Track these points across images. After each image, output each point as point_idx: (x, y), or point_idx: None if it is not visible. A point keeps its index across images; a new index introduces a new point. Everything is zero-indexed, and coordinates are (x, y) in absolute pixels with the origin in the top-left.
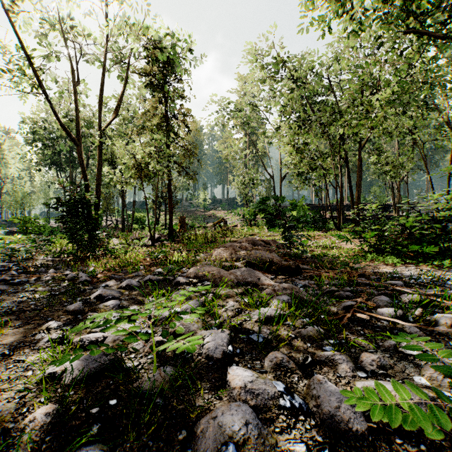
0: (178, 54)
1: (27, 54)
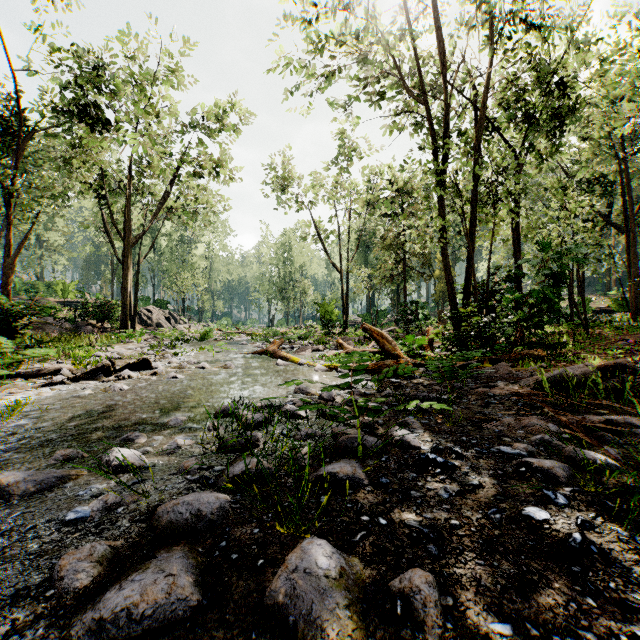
0: (409, 178)
1: (317, 231)
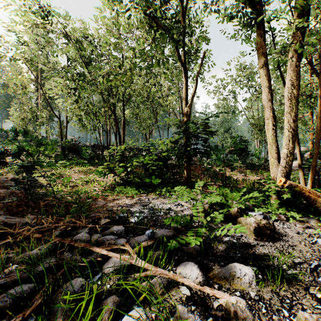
0: None
1: None
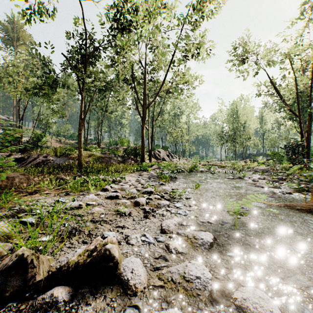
0: None
1: (273, 86)
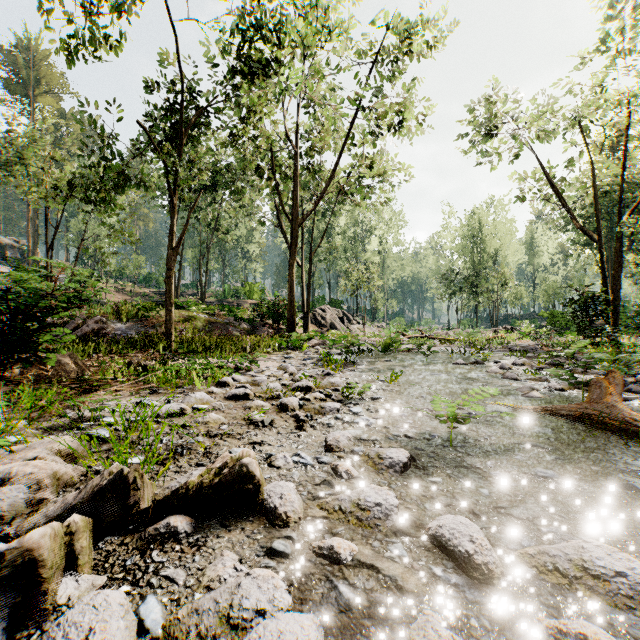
0: None
1: (550, 181)
